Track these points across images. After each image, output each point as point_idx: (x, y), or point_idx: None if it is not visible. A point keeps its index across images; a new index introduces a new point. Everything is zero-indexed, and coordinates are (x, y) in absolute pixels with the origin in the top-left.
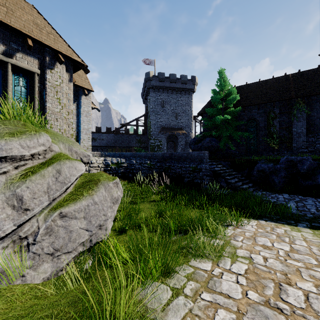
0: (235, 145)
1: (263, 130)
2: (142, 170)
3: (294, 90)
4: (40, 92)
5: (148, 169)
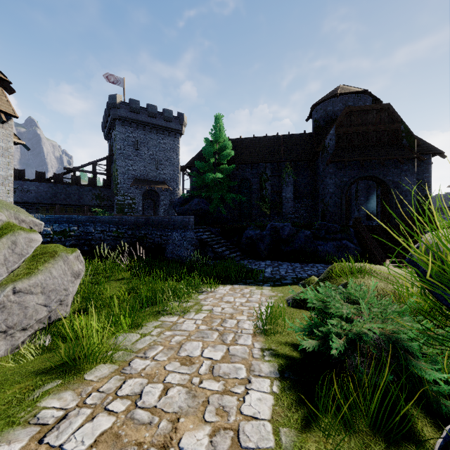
0: (228, 209)
1: (256, 192)
2: (105, 241)
3: (284, 153)
4: None
5: (114, 239)
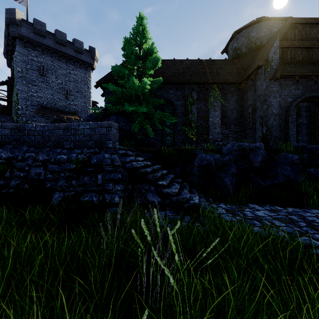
0: None
1: (181, 117)
2: None
3: (210, 75)
4: None
5: None
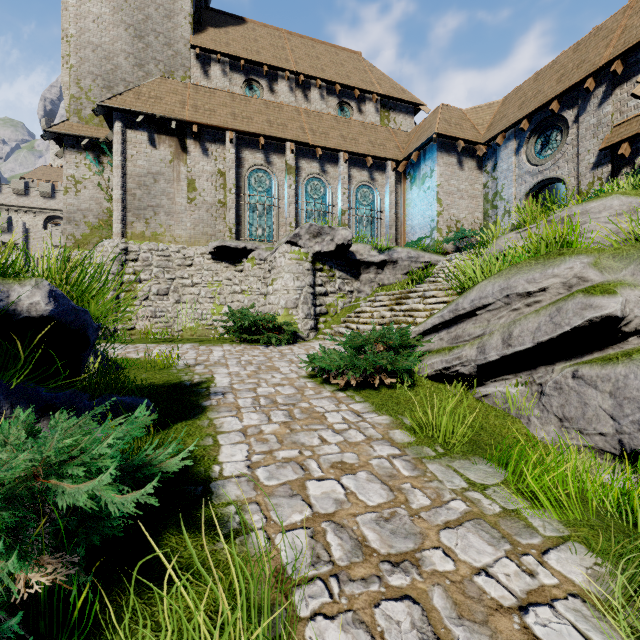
0: None
1: None
2: None
3: None
4: None
5: None
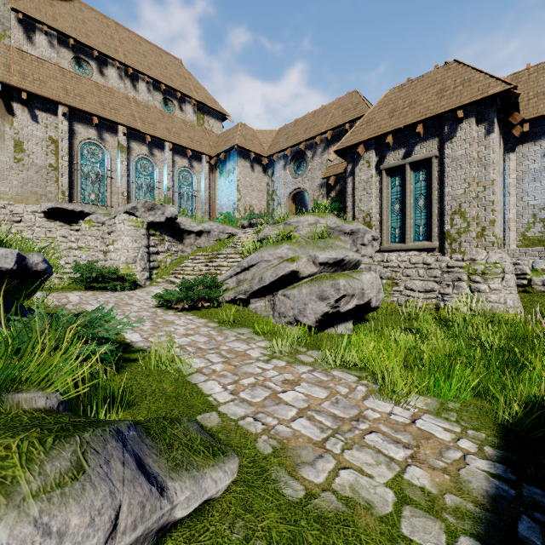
0: None
1: None
2: None
3: None
4: (440, 178)
5: None
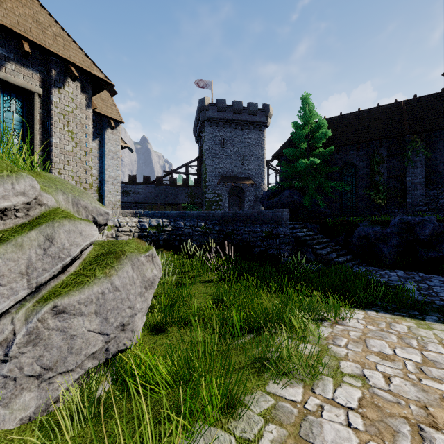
0: (326, 201)
1: (364, 179)
2: (193, 236)
3: (409, 123)
4: (42, 122)
5: (202, 235)
